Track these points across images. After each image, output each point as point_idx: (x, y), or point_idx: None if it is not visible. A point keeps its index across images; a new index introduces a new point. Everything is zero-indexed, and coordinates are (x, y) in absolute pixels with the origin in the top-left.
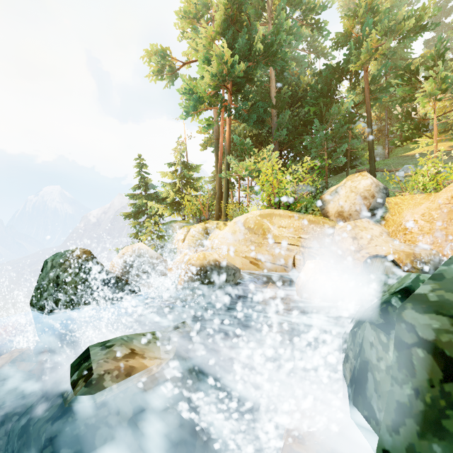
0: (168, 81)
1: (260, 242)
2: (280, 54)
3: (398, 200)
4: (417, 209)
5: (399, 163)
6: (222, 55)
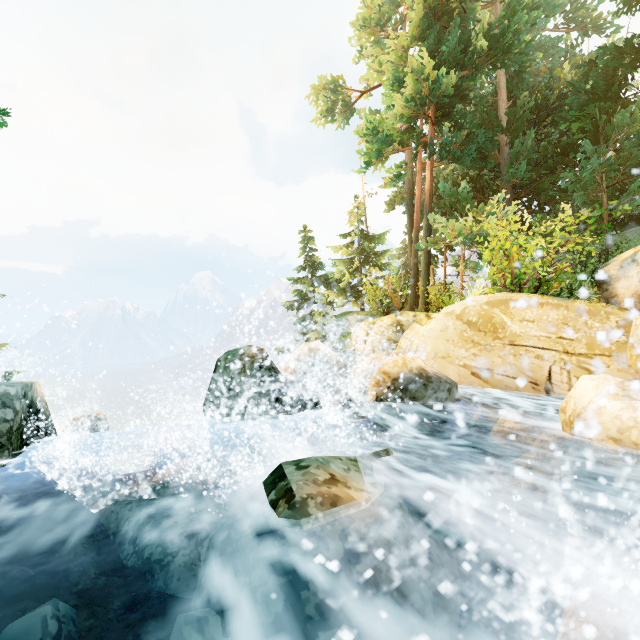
0: (341, 121)
1: (489, 344)
2: (518, 46)
3: None
4: None
5: None
6: (421, 70)
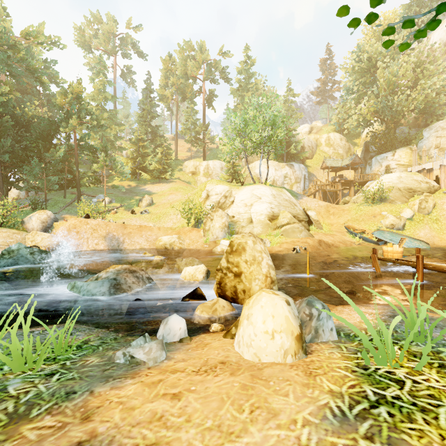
0: None
1: None
2: None
3: (58, 224)
4: (60, 228)
5: (100, 191)
6: None
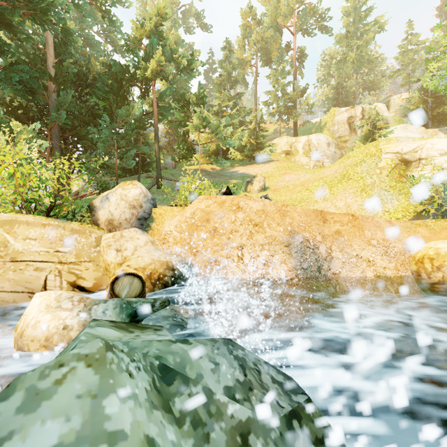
0: None
1: None
2: (53, 16)
3: (162, 211)
4: (173, 221)
5: (180, 175)
6: None
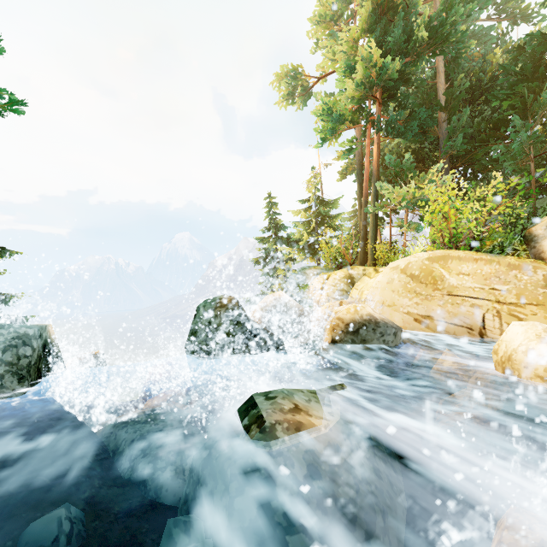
0: (300, 103)
1: (429, 294)
2: (454, 35)
3: None
4: None
5: None
6: (369, 58)
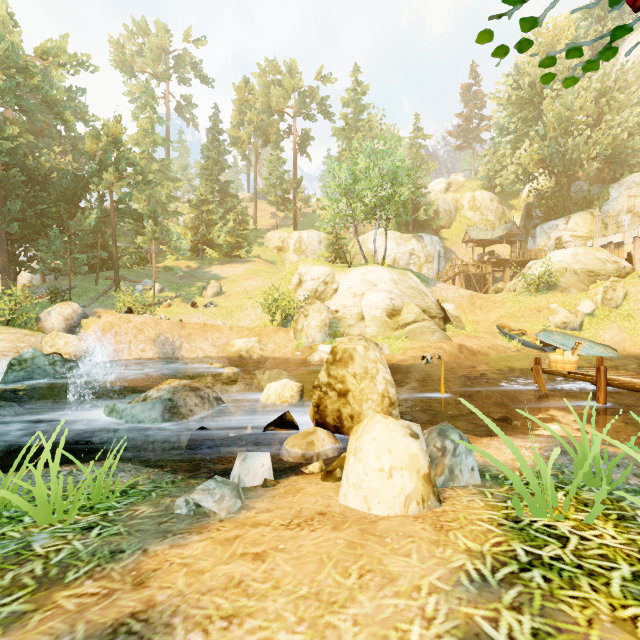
0: None
1: None
2: (5, 157)
3: (88, 321)
4: (92, 328)
5: (147, 275)
6: None
